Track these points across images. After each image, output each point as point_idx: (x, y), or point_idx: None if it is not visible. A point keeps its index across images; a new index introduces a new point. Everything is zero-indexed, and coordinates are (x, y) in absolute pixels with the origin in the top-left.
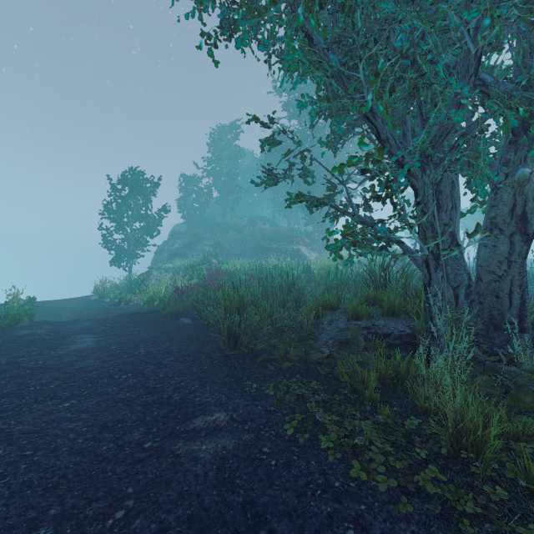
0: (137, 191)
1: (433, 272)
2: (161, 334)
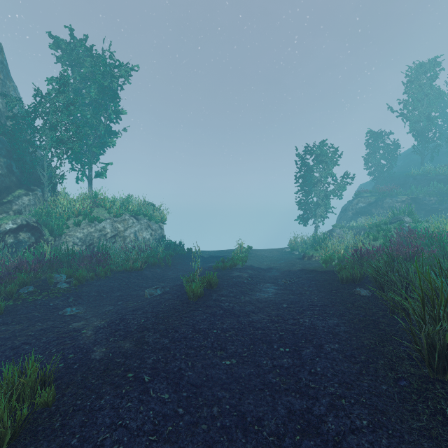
0: (321, 159)
1: None
2: (331, 303)
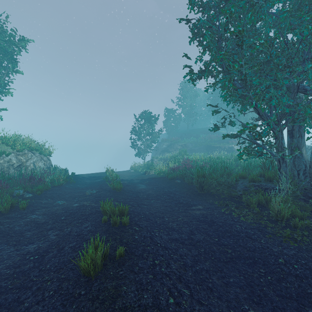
0: (147, 121)
1: (281, 164)
2: (170, 185)
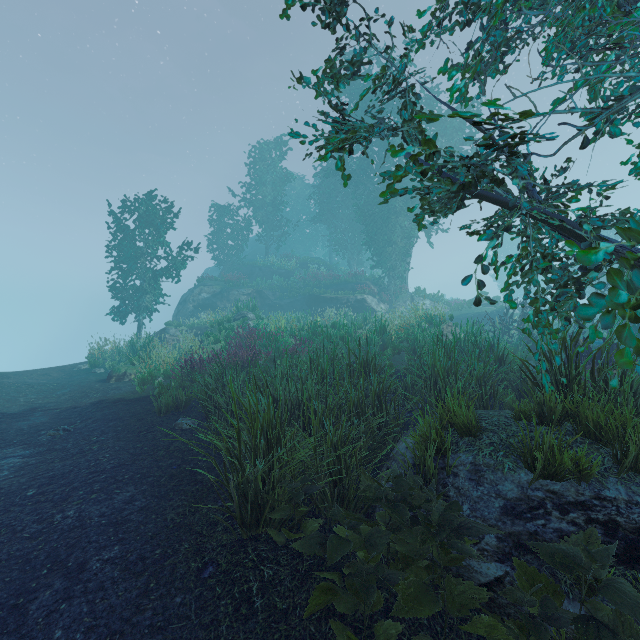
0: (148, 222)
1: None
2: (132, 457)
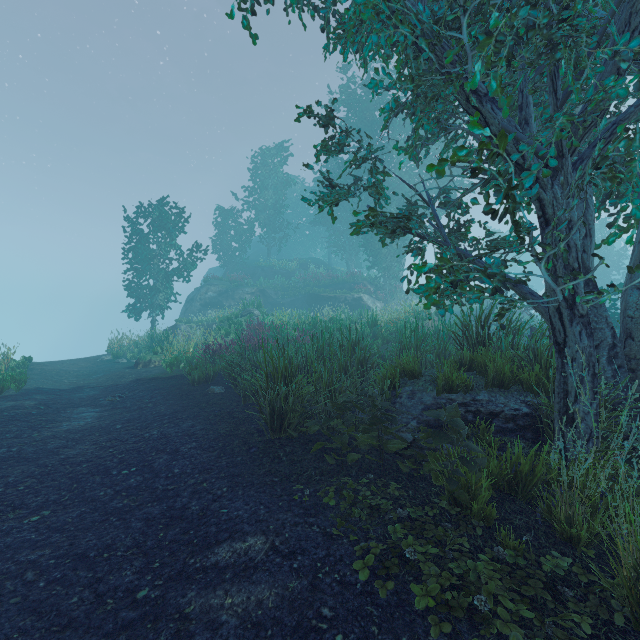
0: (161, 226)
1: (570, 326)
2: (183, 407)
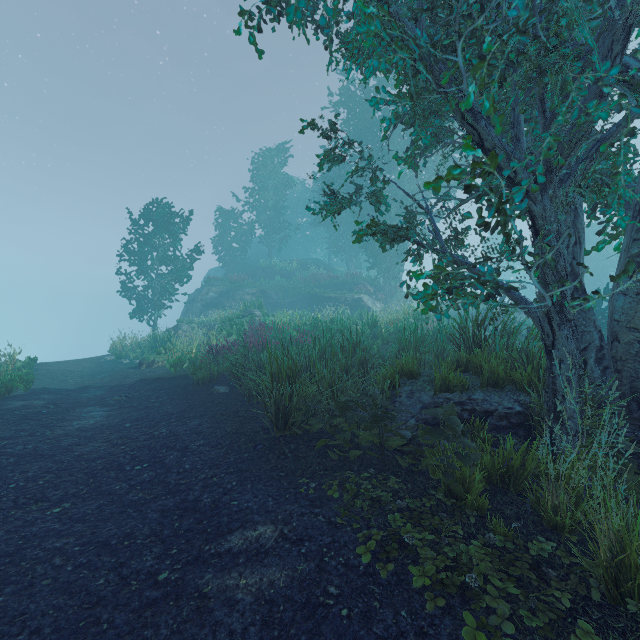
0: (163, 228)
1: (558, 329)
2: (189, 407)
